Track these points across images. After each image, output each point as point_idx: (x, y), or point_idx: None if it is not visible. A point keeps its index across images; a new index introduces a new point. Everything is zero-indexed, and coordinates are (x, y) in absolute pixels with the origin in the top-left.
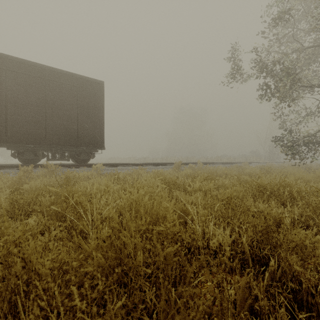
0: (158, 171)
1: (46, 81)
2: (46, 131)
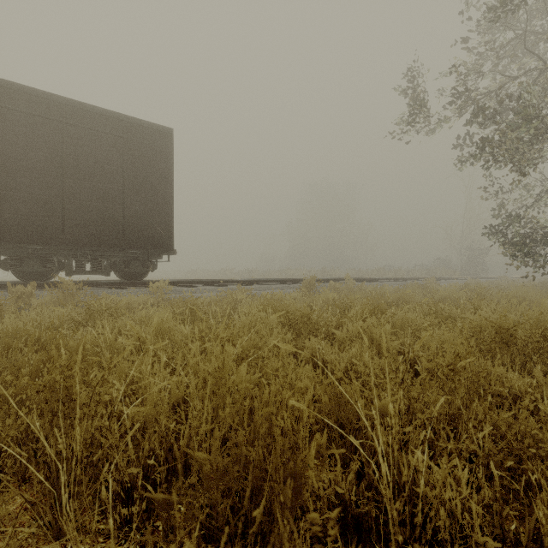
0: (274, 295)
1: (64, 126)
2: (63, 220)
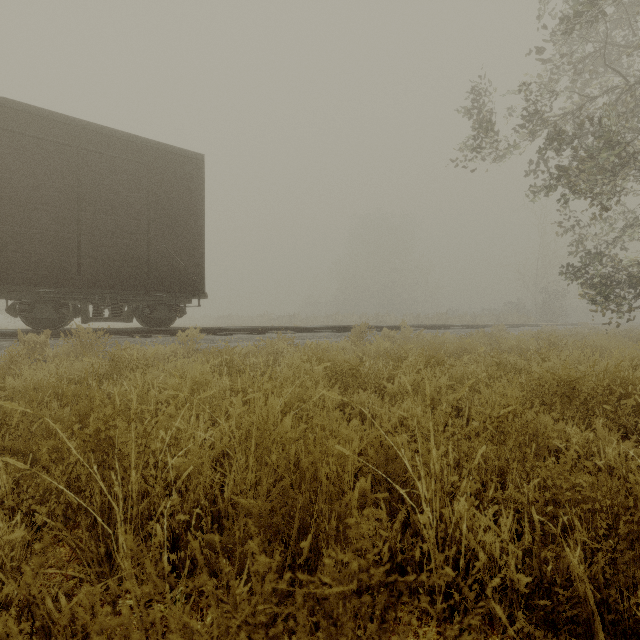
0: (319, 345)
1: (81, 152)
2: (80, 260)
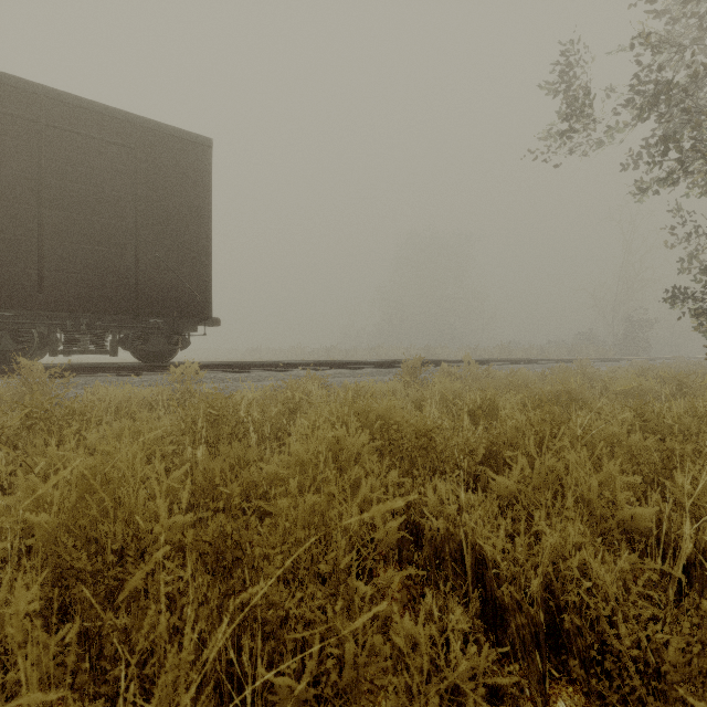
0: (360, 387)
1: (43, 129)
2: (41, 272)
